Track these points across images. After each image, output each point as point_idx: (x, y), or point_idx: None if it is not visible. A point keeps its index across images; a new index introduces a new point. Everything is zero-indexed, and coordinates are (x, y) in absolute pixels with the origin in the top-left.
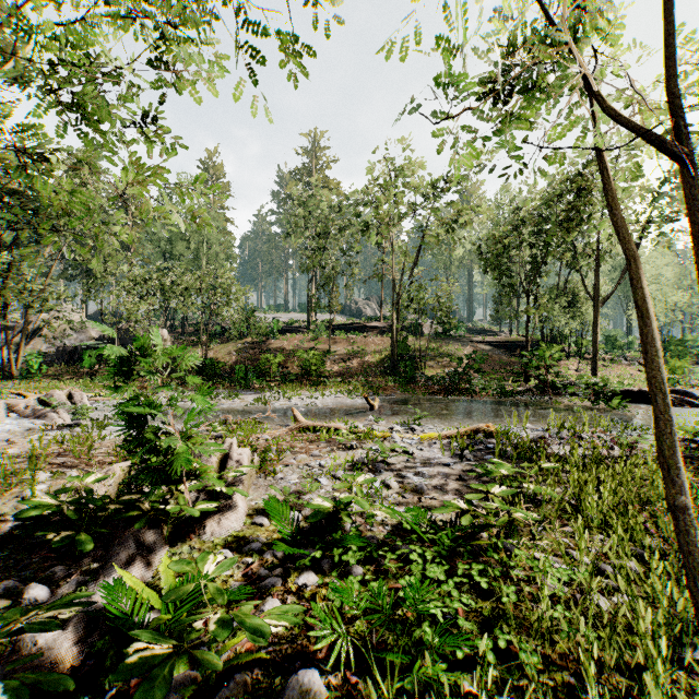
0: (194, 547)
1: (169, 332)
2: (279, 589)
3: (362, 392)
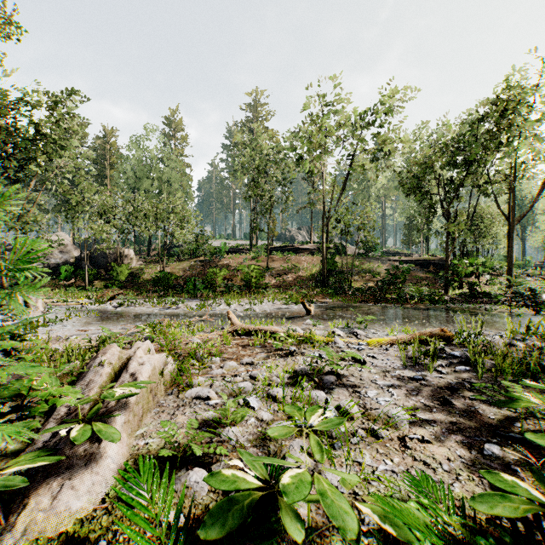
0: None
1: (138, 254)
2: None
3: (297, 300)
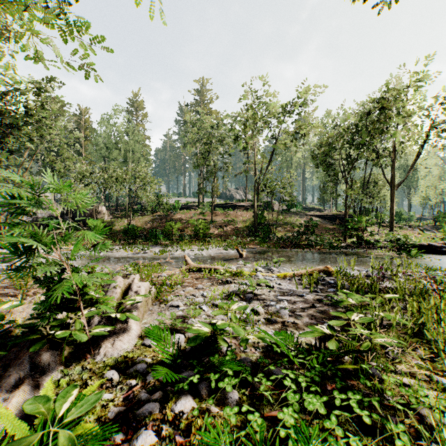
0: (86, 368)
1: (108, 209)
2: (155, 416)
3: (234, 246)
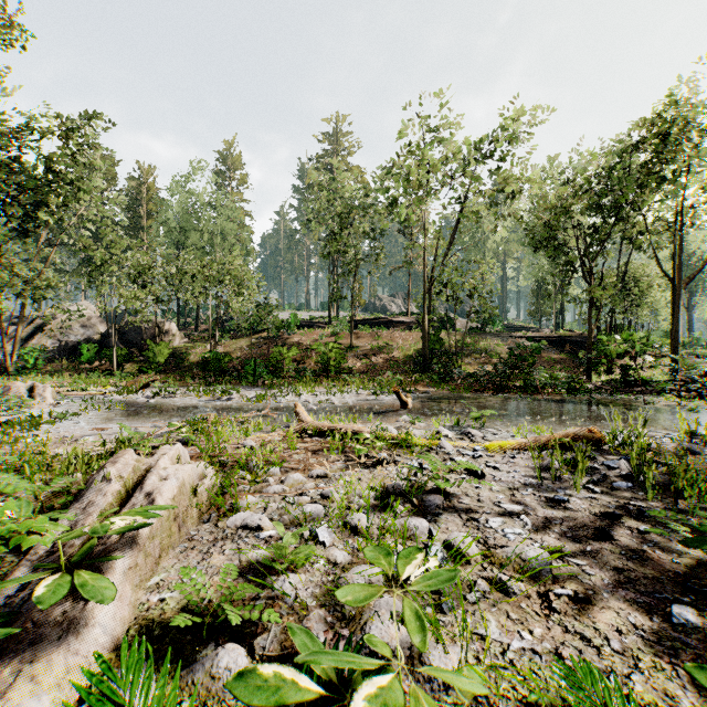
0: None
1: (183, 329)
2: None
3: (389, 388)
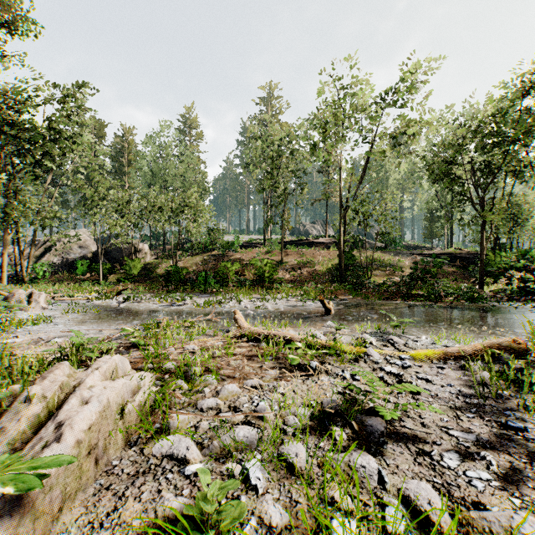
0: None
1: (154, 249)
2: None
3: (313, 296)
